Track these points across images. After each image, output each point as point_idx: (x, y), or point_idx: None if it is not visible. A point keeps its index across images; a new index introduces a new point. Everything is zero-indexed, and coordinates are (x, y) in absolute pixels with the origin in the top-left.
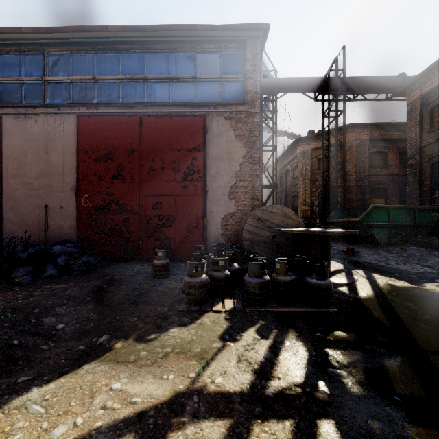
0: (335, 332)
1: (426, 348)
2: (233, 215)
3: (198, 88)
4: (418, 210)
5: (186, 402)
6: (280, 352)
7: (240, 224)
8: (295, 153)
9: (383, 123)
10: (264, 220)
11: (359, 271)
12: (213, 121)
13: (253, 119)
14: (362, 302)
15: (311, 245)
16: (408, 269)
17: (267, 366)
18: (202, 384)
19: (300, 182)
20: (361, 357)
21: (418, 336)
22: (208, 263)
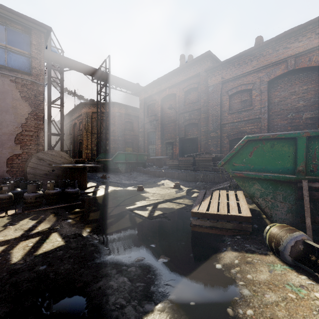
0: (75, 210)
1: (110, 207)
2: (19, 156)
3: None
4: (138, 155)
5: None
6: (42, 222)
7: (26, 163)
8: (80, 112)
9: (131, 106)
10: (46, 160)
11: (104, 185)
12: None
13: (38, 88)
14: (96, 198)
15: (75, 173)
16: (128, 182)
17: (33, 227)
18: None
19: (84, 133)
20: (82, 214)
21: (110, 204)
22: None
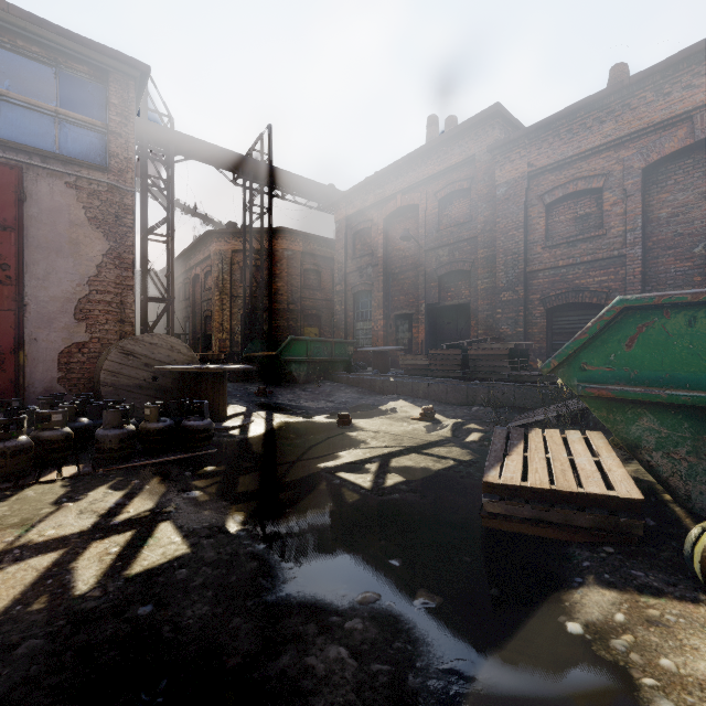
0: (206, 468)
1: (281, 462)
2: (84, 346)
3: (3, 114)
4: (335, 343)
5: (3, 557)
6: (136, 496)
7: (98, 362)
8: (208, 252)
9: (317, 236)
10: (139, 355)
11: (262, 412)
12: (40, 182)
13: (122, 199)
14: (248, 441)
15: (203, 385)
16: (314, 406)
17: (118, 508)
18: (25, 542)
19: (216, 296)
20: (221, 480)
21: (281, 456)
22: (30, 422)
